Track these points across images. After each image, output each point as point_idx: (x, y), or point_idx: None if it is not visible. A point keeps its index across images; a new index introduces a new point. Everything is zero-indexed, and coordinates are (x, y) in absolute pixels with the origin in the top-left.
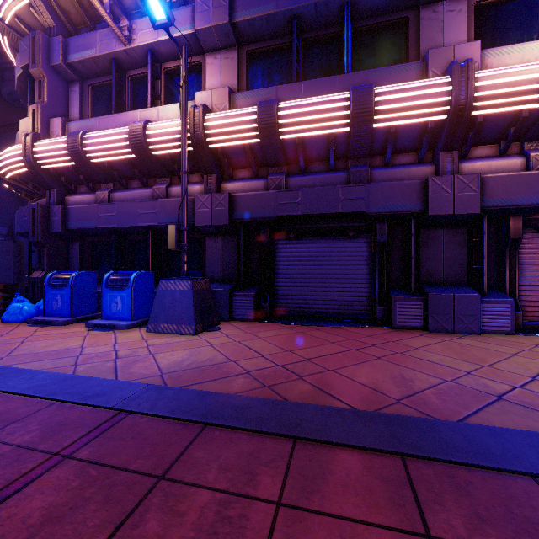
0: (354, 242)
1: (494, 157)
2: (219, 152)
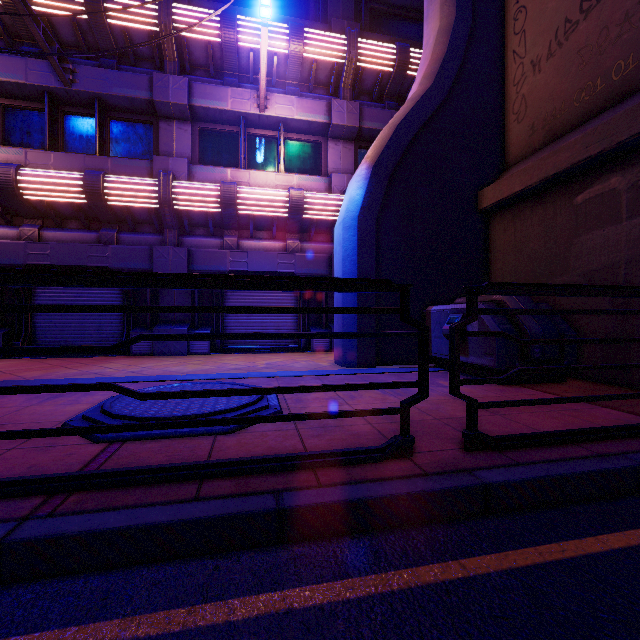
0: (111, 289)
1: (207, 237)
2: None
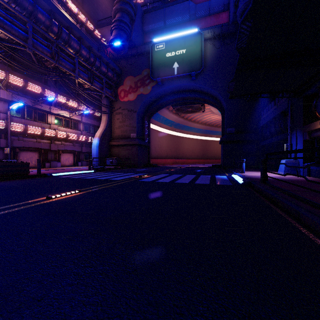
0: (36, 153)
1: (58, 141)
2: (10, 130)
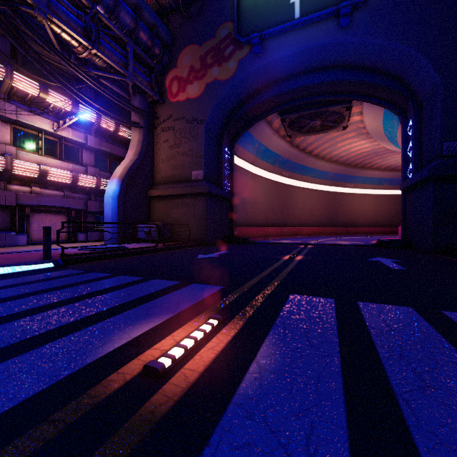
0: None
1: (21, 186)
2: None
